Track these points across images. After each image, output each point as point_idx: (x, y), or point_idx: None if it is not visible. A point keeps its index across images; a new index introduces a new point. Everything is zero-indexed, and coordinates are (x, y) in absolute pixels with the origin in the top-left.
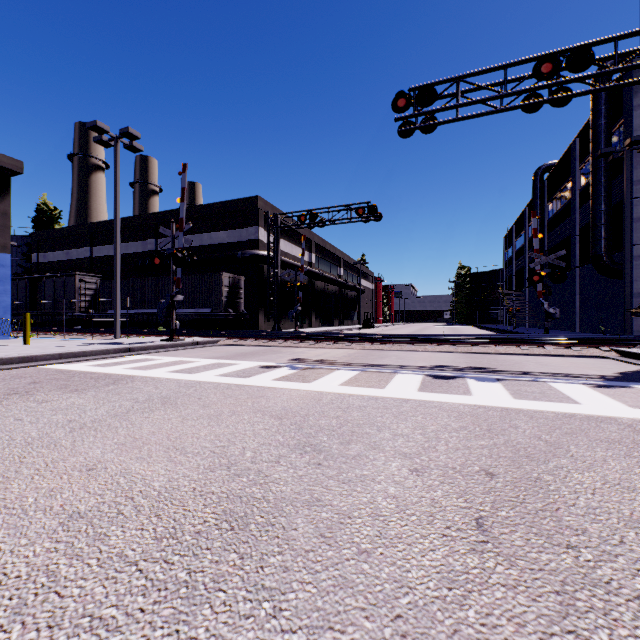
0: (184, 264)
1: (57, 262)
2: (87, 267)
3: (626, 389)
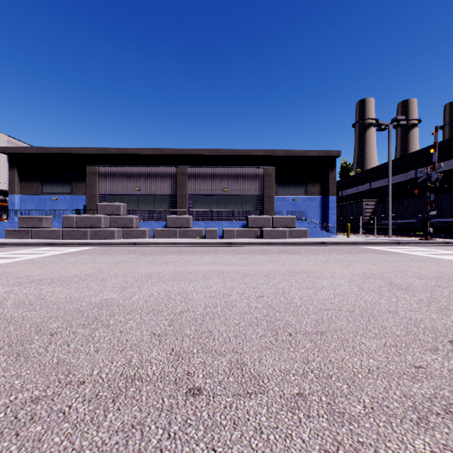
0: (435, 191)
1: (351, 194)
2: (367, 195)
3: None
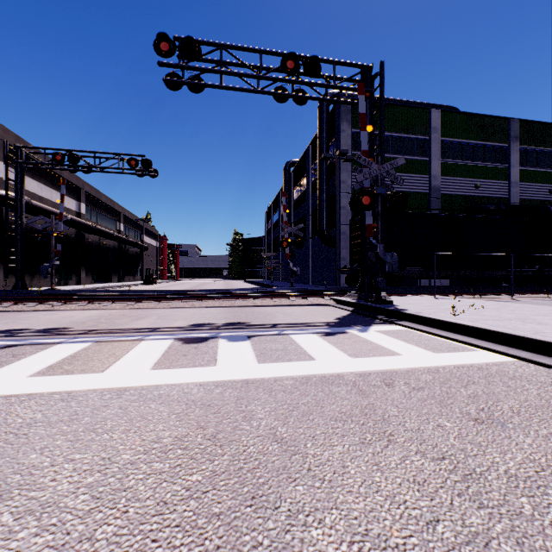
0: None
1: None
2: None
3: (344, 335)
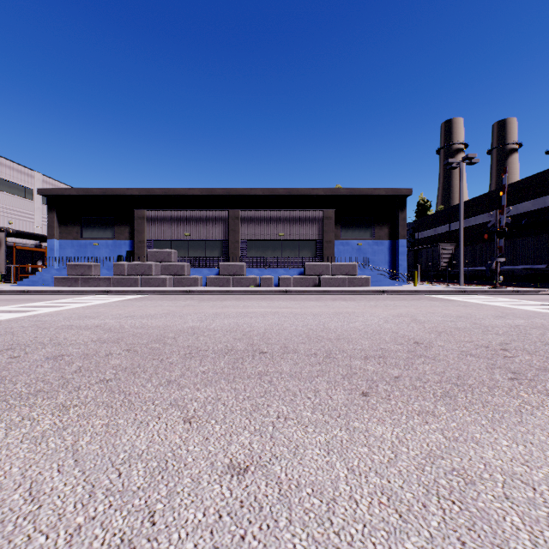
0: (504, 237)
1: (428, 237)
2: (446, 238)
3: None
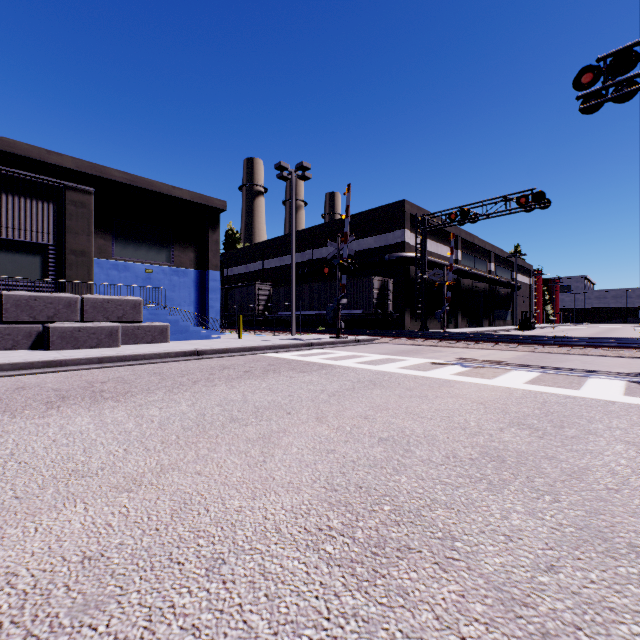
0: (348, 272)
1: (240, 274)
2: (260, 277)
3: None
